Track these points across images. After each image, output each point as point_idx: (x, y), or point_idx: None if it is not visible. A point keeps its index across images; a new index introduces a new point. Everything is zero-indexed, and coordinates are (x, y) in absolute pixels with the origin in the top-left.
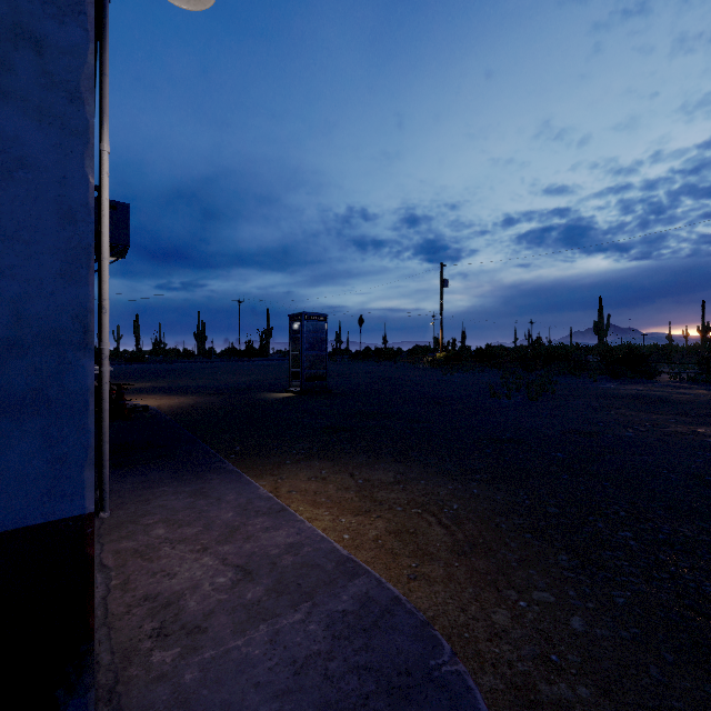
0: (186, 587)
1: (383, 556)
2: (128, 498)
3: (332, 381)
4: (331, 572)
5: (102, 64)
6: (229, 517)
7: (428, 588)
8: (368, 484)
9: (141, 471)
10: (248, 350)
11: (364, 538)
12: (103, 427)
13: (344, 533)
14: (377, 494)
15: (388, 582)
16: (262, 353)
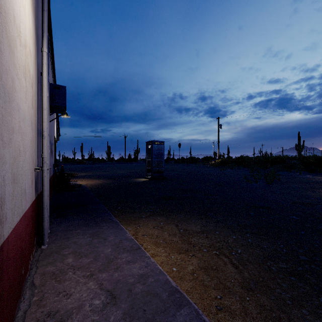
0: (74, 306)
1: (198, 286)
2: (59, 236)
3: (166, 173)
4: (165, 301)
5: (43, 5)
6: (108, 252)
7: (231, 320)
8: (186, 232)
9: (70, 220)
10: (128, 158)
11: (185, 271)
12: (43, 199)
13: (173, 266)
14: (191, 239)
15: (203, 314)
16: (135, 160)
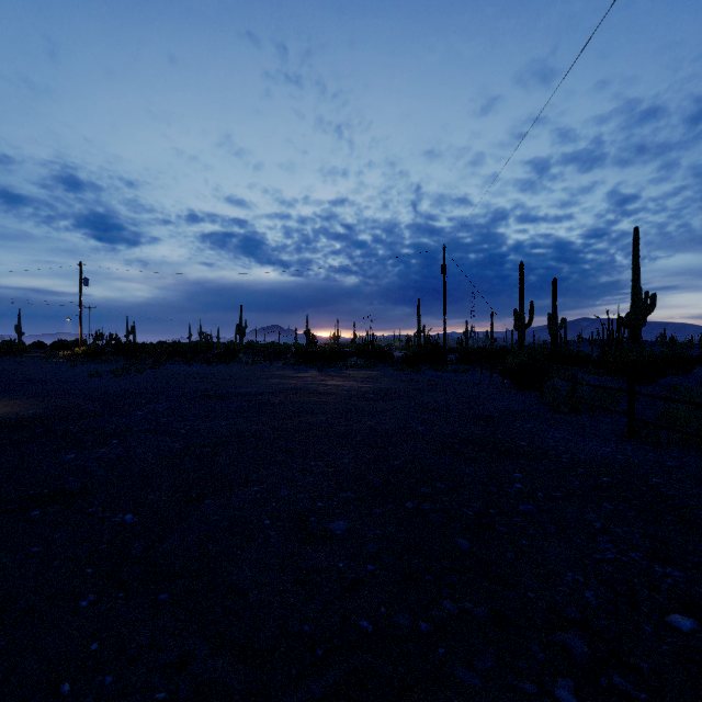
0: None
1: None
2: None
3: None
4: None
5: None
6: None
7: None
8: None
9: None
10: None
11: None
12: None
13: None
14: None
15: None
16: None
